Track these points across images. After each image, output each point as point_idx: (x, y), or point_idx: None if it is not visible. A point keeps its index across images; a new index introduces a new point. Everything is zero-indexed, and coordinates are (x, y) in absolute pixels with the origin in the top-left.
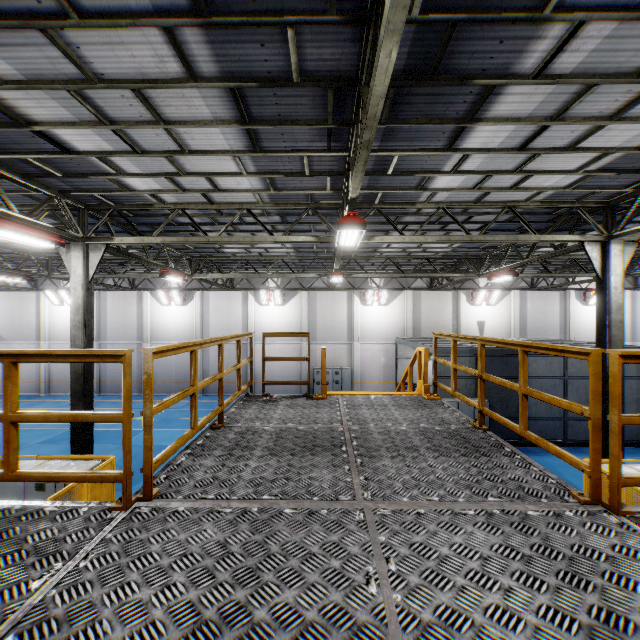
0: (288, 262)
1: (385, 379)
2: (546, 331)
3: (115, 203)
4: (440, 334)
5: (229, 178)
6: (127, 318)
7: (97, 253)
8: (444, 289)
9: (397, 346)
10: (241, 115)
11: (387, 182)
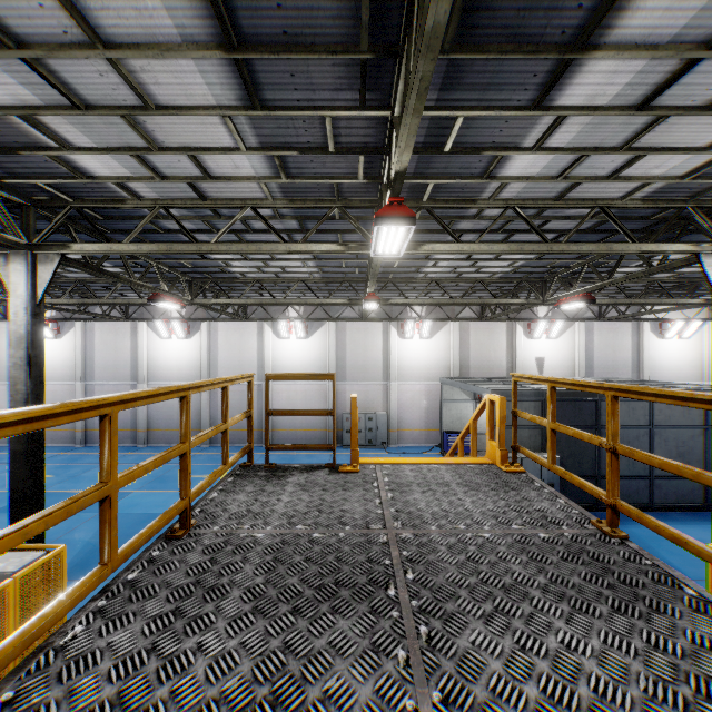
0: (311, 286)
1: (427, 426)
2: (616, 369)
3: (73, 198)
4: (525, 377)
5: (222, 157)
6: (119, 354)
7: (49, 266)
8: (497, 319)
9: (442, 387)
10: (223, 30)
11: (442, 166)
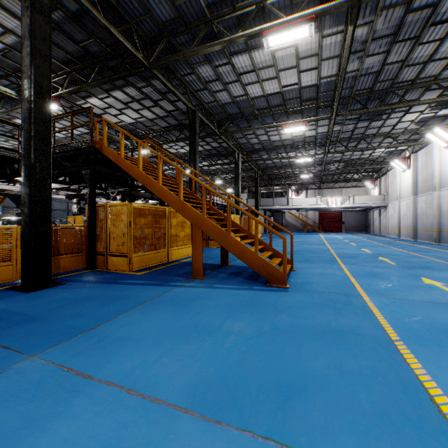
0: None
1: None
2: None
3: None
4: None
5: None
6: None
7: None
8: None
9: None
10: None
11: None
